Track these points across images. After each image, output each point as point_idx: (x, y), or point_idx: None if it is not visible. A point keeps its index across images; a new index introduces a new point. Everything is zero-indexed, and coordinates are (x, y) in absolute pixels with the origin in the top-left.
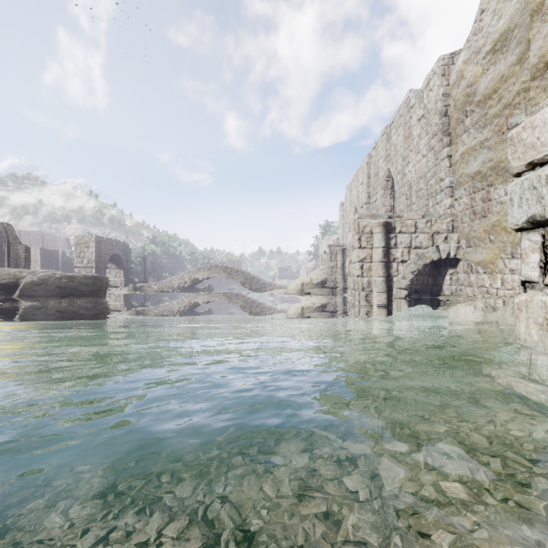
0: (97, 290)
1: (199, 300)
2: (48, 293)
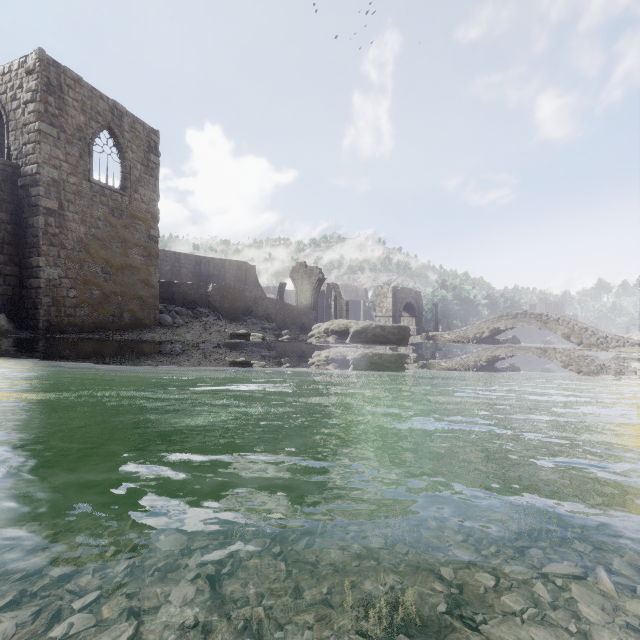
0: (401, 339)
1: (501, 354)
2: (367, 340)
